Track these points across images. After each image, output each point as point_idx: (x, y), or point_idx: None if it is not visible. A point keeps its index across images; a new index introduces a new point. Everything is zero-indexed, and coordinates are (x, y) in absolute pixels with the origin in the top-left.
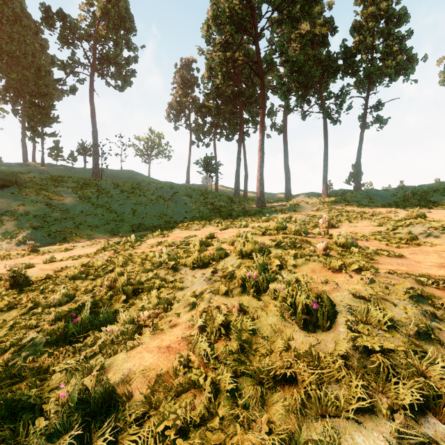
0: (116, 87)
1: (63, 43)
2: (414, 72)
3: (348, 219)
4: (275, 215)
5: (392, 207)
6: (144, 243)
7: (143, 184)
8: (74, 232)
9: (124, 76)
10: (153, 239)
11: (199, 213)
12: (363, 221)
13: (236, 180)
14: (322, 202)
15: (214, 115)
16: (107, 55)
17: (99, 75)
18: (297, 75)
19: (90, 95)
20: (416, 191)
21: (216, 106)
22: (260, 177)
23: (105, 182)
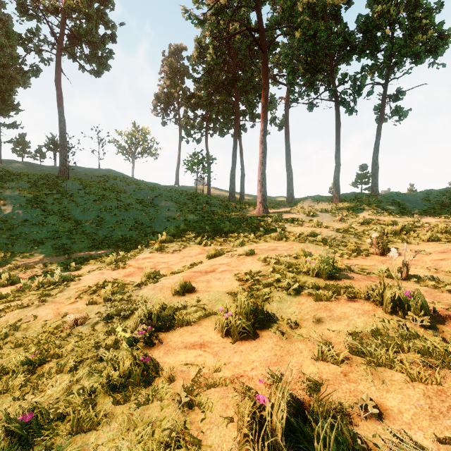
0: (91, 72)
1: (22, 13)
2: (442, 54)
3: (398, 237)
4: (287, 228)
5: (433, 216)
6: (76, 283)
7: (120, 185)
8: (3, 251)
9: (99, 58)
10: (97, 273)
11: (185, 222)
12: (424, 241)
13: (231, 181)
14: (335, 208)
15: (205, 104)
16: (77, 31)
17: (70, 56)
18: (311, 43)
19: (55, 78)
20: (450, 195)
21: (208, 94)
22: (261, 177)
23: (71, 182)
